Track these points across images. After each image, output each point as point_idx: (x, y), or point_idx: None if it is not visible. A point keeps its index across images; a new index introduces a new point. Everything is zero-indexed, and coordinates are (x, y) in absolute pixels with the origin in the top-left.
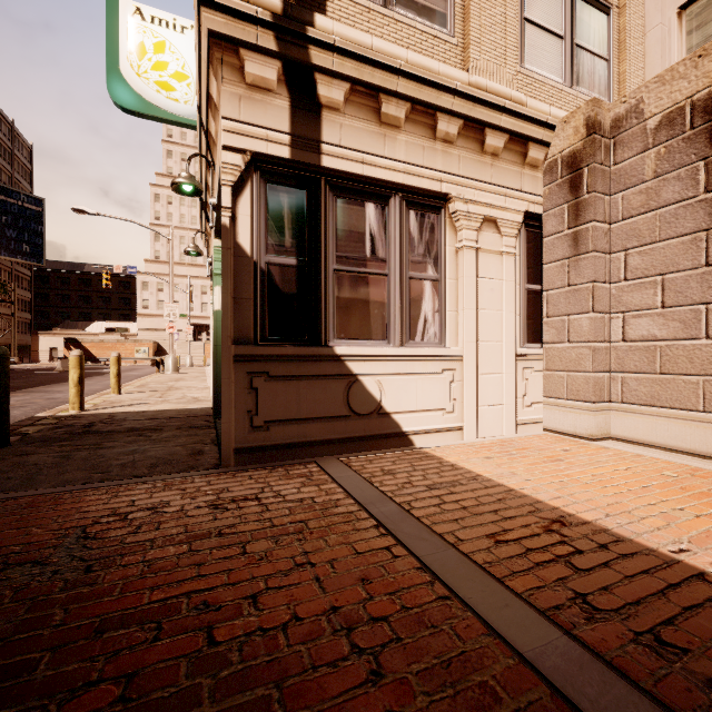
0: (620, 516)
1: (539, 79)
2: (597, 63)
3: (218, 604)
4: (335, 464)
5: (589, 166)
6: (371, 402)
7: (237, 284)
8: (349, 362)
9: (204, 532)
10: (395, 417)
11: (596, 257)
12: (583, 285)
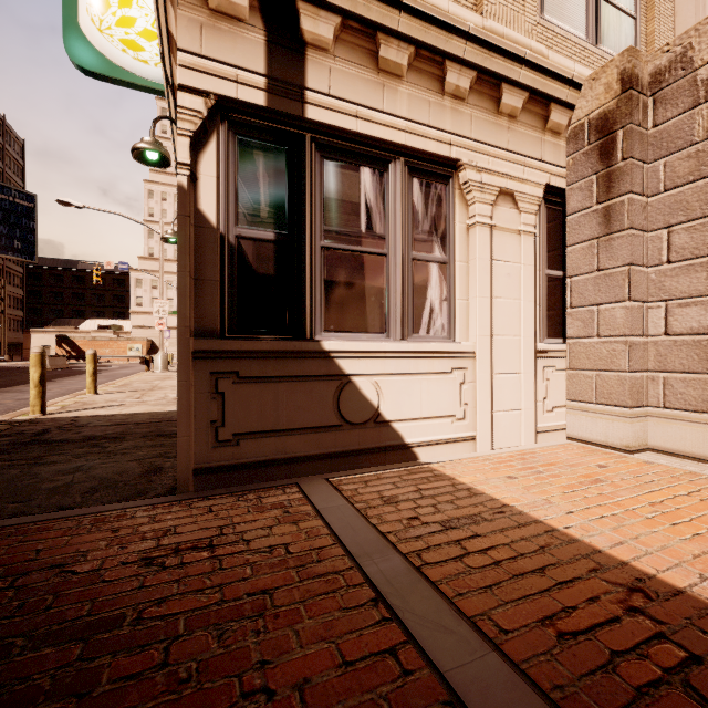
0: None
1: (560, 33)
2: (624, 21)
3: None
4: (321, 487)
5: (624, 128)
6: (366, 408)
7: (199, 261)
8: (340, 359)
9: (115, 615)
10: (396, 426)
11: (634, 235)
12: (617, 269)
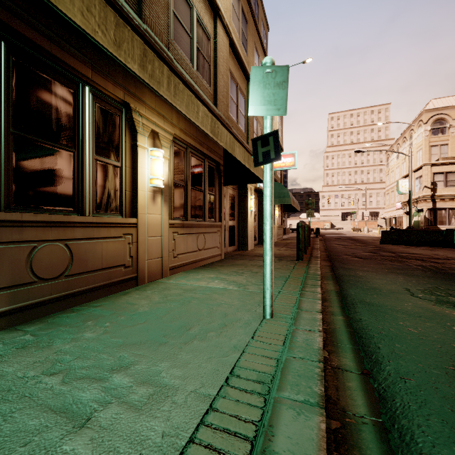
0: None
1: None
2: None
3: None
4: None
5: None
6: None
7: (425, 220)
8: (440, 228)
9: None
10: None
11: None
12: None
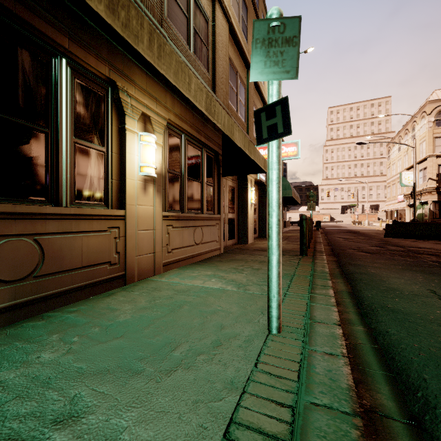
0: None
1: None
2: None
3: None
4: None
5: None
6: None
7: (430, 213)
8: None
9: None
10: None
11: None
12: None
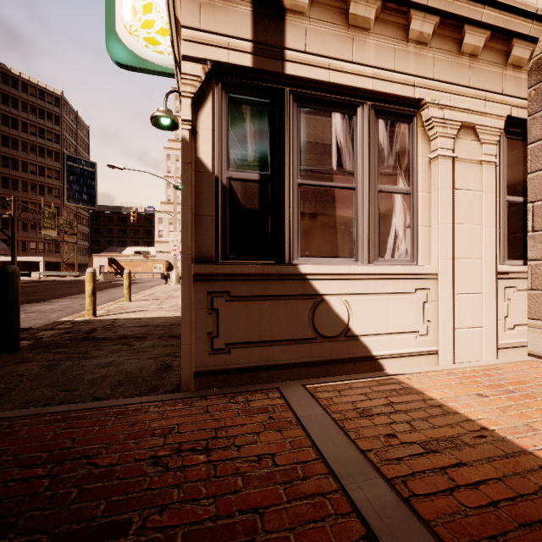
0: None
1: None
2: None
3: None
4: (300, 394)
5: None
6: (337, 323)
7: (198, 200)
8: (315, 281)
9: (123, 519)
10: (364, 340)
11: None
12: None
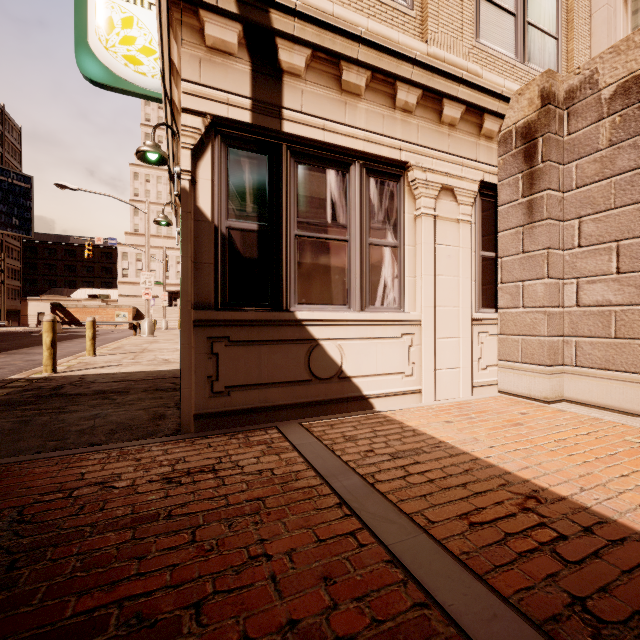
0: (595, 490)
1: (493, 54)
2: (547, 41)
3: (154, 617)
4: (296, 429)
5: (543, 136)
6: (331, 366)
7: (197, 248)
8: (311, 326)
9: (151, 513)
10: (356, 381)
11: (551, 224)
12: (538, 252)
